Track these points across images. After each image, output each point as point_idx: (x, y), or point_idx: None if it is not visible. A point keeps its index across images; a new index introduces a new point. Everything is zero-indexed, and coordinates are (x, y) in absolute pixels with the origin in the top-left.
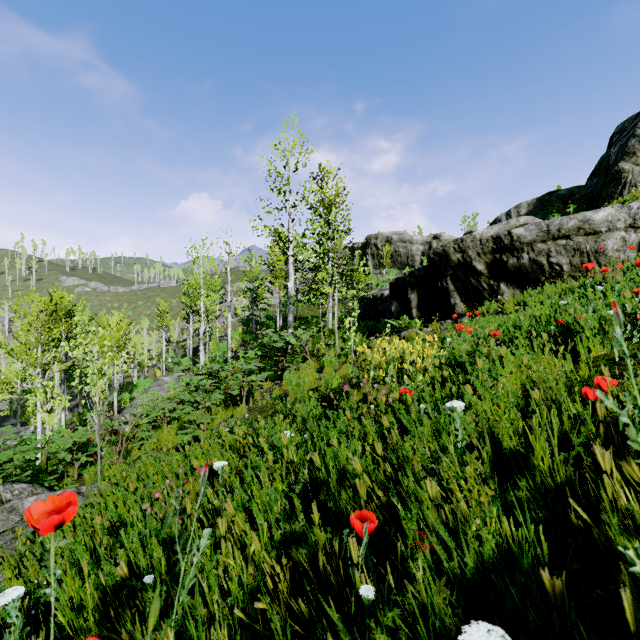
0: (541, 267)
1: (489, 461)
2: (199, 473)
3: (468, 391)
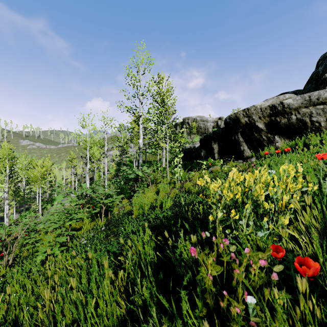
0: (305, 124)
1: None
2: None
3: None
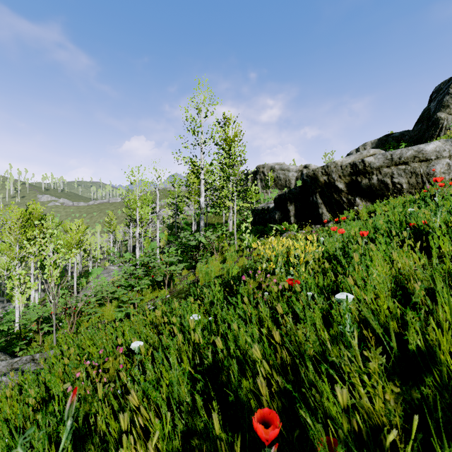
0: (386, 185)
1: (377, 348)
2: (118, 352)
3: (350, 282)
